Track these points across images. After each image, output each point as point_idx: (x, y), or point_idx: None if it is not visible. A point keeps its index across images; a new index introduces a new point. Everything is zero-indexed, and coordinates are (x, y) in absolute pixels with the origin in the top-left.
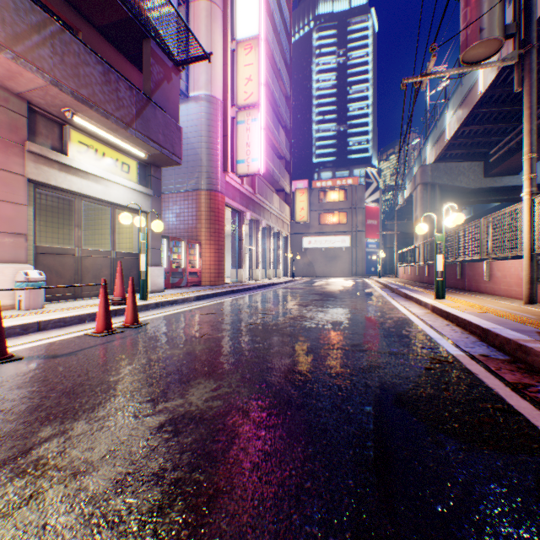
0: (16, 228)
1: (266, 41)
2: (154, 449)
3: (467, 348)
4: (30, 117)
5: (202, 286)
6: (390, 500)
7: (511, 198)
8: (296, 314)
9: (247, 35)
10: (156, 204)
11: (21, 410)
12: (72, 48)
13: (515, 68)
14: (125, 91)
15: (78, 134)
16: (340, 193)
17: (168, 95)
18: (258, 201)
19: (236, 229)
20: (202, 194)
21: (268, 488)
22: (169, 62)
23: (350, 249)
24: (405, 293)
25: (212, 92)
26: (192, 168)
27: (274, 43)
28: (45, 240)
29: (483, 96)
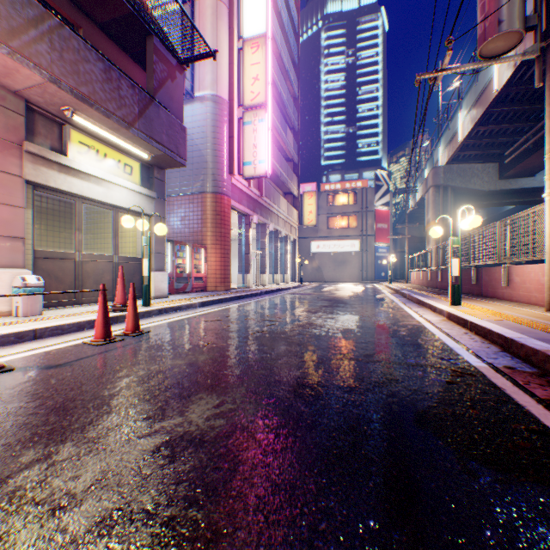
0: (13, 231)
1: (273, 40)
2: (147, 478)
3: (490, 359)
4: (28, 116)
5: (208, 291)
6: (420, 548)
7: (527, 201)
8: (305, 321)
9: (254, 34)
10: (160, 207)
11: (4, 429)
12: (71, 44)
13: (536, 62)
14: (127, 89)
15: (78, 134)
16: (349, 196)
17: (172, 94)
18: (265, 204)
19: (243, 233)
20: (207, 197)
21: (276, 530)
22: (173, 59)
23: (360, 253)
24: (418, 299)
25: (217, 92)
26: (198, 170)
27: (282, 42)
28: (45, 245)
29: (499, 95)
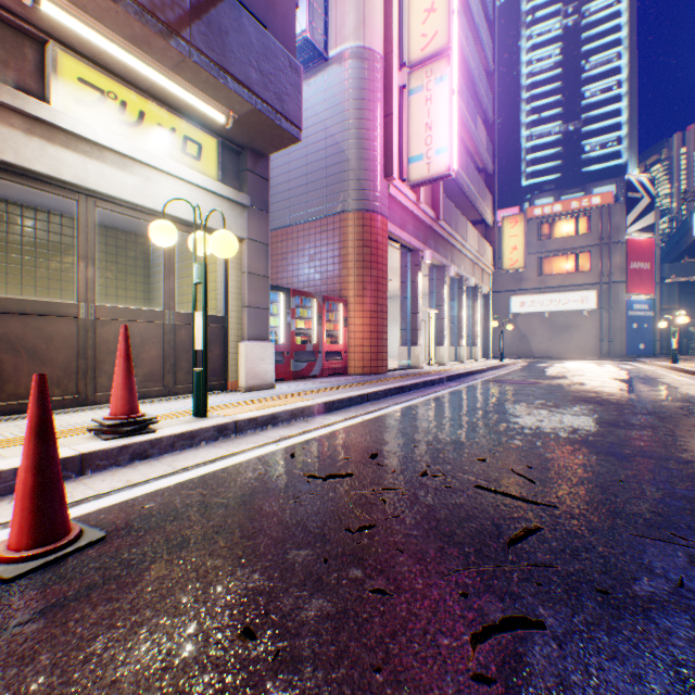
0: None
1: None
2: None
3: None
4: None
5: (349, 375)
6: None
7: None
8: (643, 515)
9: None
10: (257, 225)
11: None
12: None
13: None
14: None
15: (75, 63)
16: (576, 222)
17: None
18: (443, 233)
19: (407, 281)
20: (348, 218)
21: None
22: None
23: (596, 312)
24: None
25: (365, 41)
26: (333, 176)
27: None
28: None
29: None
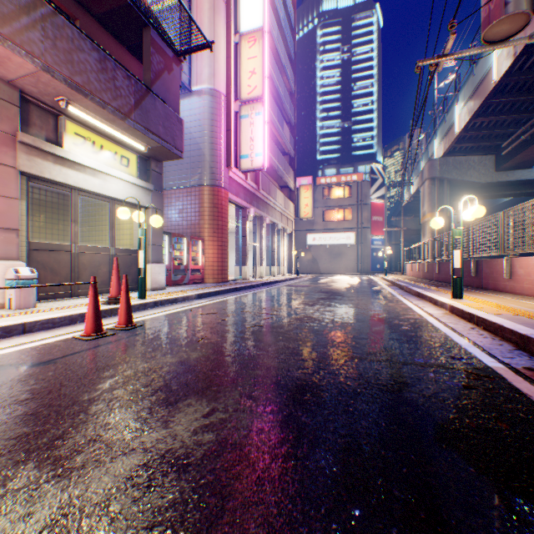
0: (7, 223)
1: (270, 36)
2: (113, 519)
3: (506, 358)
4: (23, 107)
5: (205, 283)
6: None
7: (524, 193)
8: (302, 314)
9: (251, 28)
10: (157, 199)
11: None
12: (65, 32)
13: None
14: (122, 80)
15: (74, 125)
16: (345, 189)
17: (168, 86)
18: (262, 197)
19: (240, 226)
20: (204, 190)
21: None
22: (169, 51)
23: (355, 246)
24: (417, 291)
25: (215, 86)
26: (195, 163)
27: (278, 38)
28: (44, 237)
29: (497, 85)
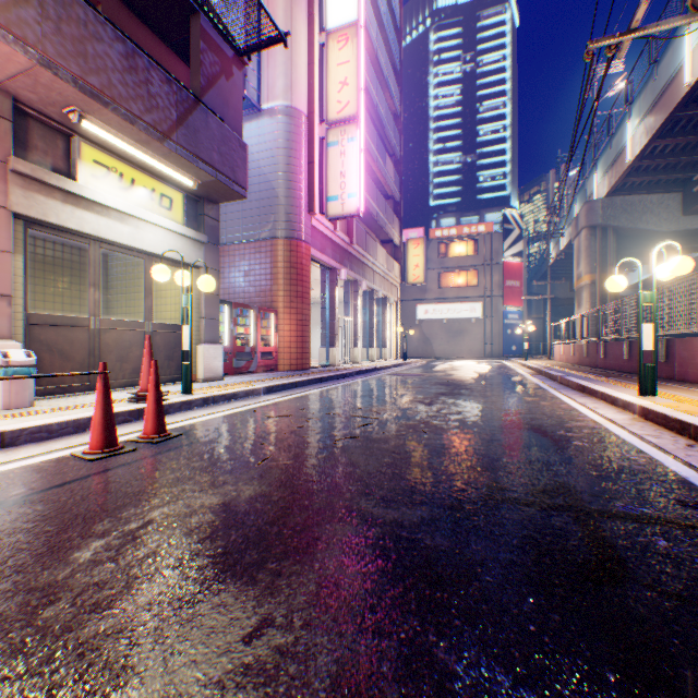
0: None
1: (367, 37)
2: None
3: None
4: (18, 122)
5: (279, 371)
6: None
7: None
8: (417, 419)
9: (341, 22)
10: (212, 256)
11: None
12: (73, 12)
13: None
14: (160, 85)
15: (92, 150)
16: (468, 245)
17: (227, 97)
18: (357, 254)
19: (327, 293)
20: (278, 244)
21: None
22: (228, 49)
23: (482, 320)
24: (580, 384)
25: (292, 102)
26: (266, 208)
27: (379, 40)
28: (60, 308)
29: (692, 90)
